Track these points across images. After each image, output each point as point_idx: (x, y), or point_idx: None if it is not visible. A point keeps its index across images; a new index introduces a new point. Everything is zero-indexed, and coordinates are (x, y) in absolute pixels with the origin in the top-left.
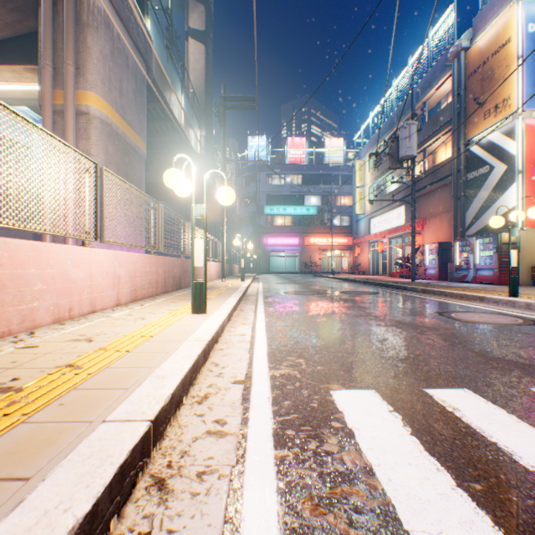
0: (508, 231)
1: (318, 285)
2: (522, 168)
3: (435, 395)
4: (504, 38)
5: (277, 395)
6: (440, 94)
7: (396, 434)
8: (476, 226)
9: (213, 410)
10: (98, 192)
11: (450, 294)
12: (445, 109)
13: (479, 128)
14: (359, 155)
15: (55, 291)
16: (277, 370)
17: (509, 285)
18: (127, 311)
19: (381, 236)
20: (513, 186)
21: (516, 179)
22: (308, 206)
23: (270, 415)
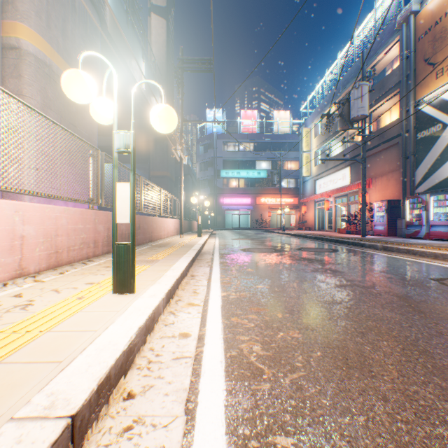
0: None
1: (272, 241)
2: None
3: None
4: None
5: None
6: (386, 62)
7: None
8: (427, 183)
9: None
10: None
11: (421, 253)
12: (392, 73)
13: (430, 87)
14: (306, 124)
15: None
16: None
17: None
18: (25, 286)
19: (327, 196)
20: None
21: None
22: (259, 170)
23: None
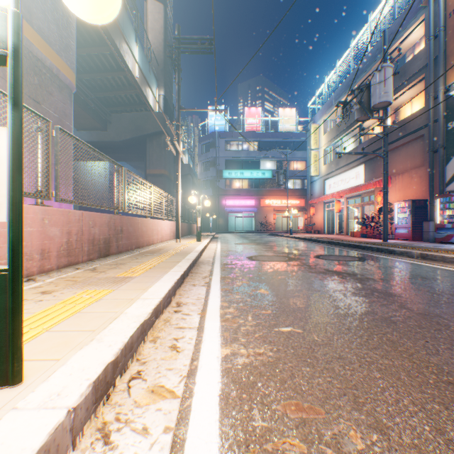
0: None
1: (281, 246)
2: None
3: None
4: None
5: None
6: (407, 46)
7: None
8: None
9: None
10: None
11: None
12: (416, 57)
13: None
14: (314, 120)
15: None
16: None
17: None
18: None
19: (338, 196)
20: None
21: None
22: (263, 171)
23: None
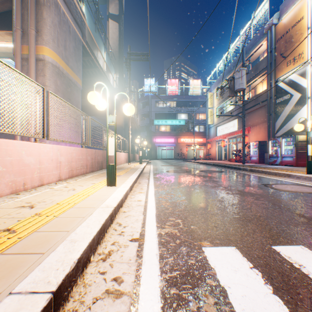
0: (306, 133)
1: (186, 166)
2: (311, 95)
3: (281, 252)
4: (299, 17)
5: (163, 252)
6: (259, 52)
7: (261, 293)
8: (281, 131)
9: (113, 268)
10: (44, 107)
11: (268, 172)
12: (262, 60)
13: (283, 71)
14: (210, 89)
15: (12, 172)
16: (162, 229)
17: (307, 167)
18: (65, 184)
19: (223, 137)
20: (305, 107)
21: (307, 102)
22: (179, 120)
23: (158, 272)
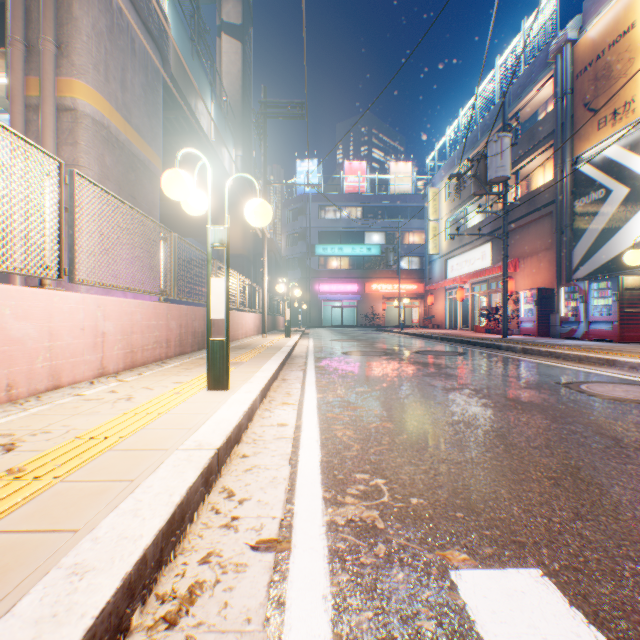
0: None
1: (384, 342)
2: None
3: None
4: (626, 24)
5: (343, 590)
6: (538, 102)
7: None
8: (586, 266)
9: None
10: (63, 206)
11: (564, 356)
12: (544, 119)
13: (591, 141)
14: (433, 182)
15: None
16: (338, 509)
17: None
18: (113, 384)
19: (461, 282)
20: (639, 215)
21: None
22: (369, 245)
23: None
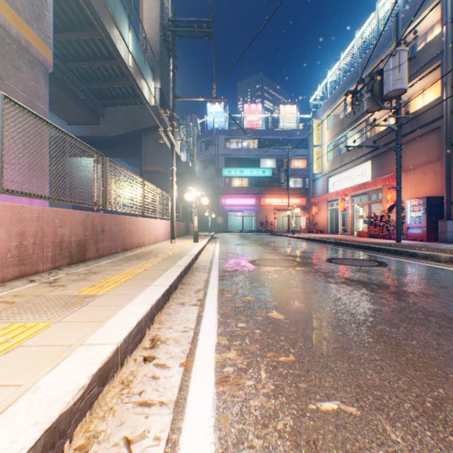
0: None
1: (285, 247)
2: None
3: None
4: None
5: None
6: (418, 34)
7: None
8: None
9: None
10: None
11: None
12: (430, 43)
13: None
14: (316, 116)
15: None
16: None
17: None
18: None
19: (343, 194)
20: None
21: None
22: (263, 169)
23: None
